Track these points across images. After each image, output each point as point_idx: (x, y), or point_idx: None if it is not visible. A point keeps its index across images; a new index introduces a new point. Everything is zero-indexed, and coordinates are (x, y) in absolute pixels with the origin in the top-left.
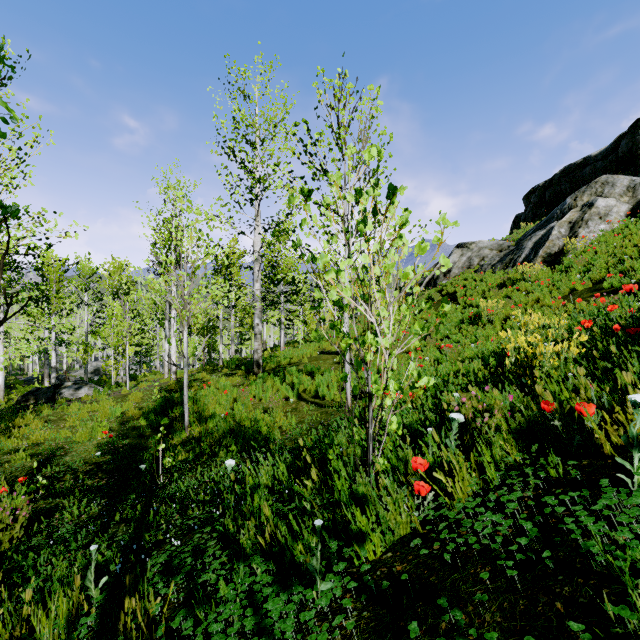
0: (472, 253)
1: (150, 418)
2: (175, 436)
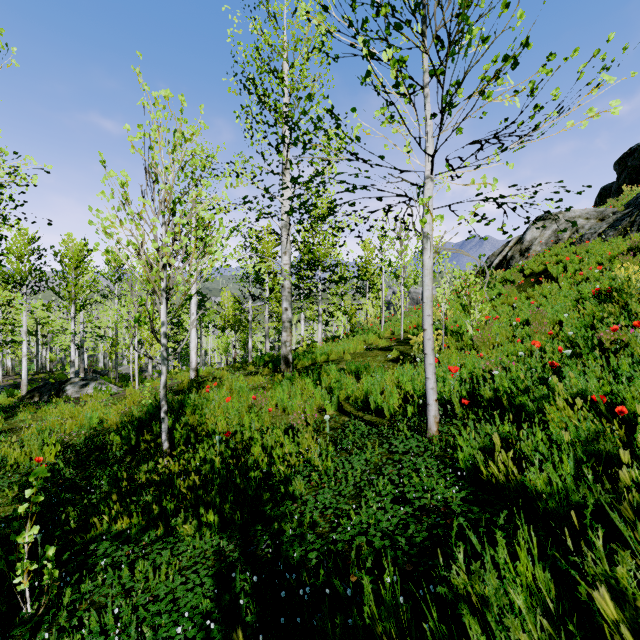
0: (559, 225)
1: (122, 434)
2: (141, 470)
